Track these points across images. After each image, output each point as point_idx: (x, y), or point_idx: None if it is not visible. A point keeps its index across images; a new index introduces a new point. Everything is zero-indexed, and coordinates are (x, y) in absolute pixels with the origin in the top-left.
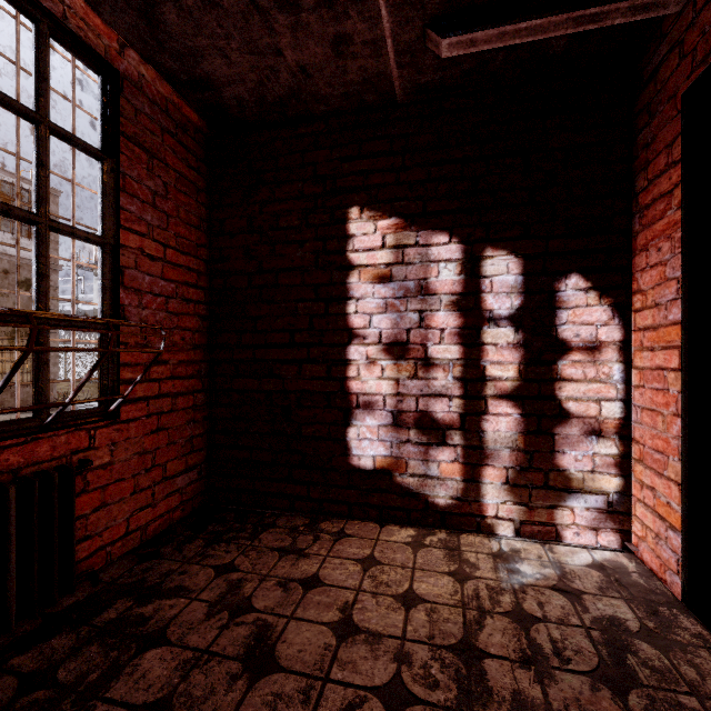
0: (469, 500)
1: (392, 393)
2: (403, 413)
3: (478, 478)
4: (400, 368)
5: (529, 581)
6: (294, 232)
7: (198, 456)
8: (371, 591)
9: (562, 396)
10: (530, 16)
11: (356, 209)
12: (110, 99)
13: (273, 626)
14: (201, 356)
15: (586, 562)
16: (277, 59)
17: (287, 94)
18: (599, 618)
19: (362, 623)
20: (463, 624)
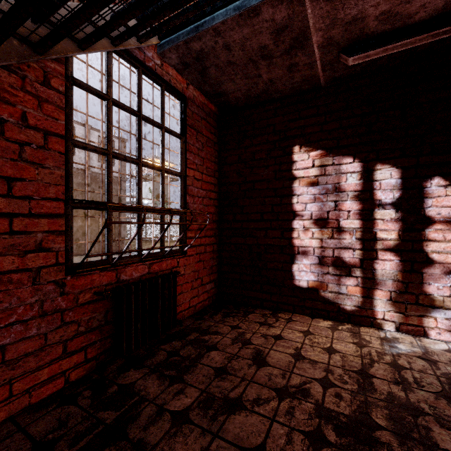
0: (365, 308)
1: (318, 246)
2: (325, 258)
3: (371, 296)
4: (323, 232)
5: (403, 352)
6: (263, 161)
7: (214, 275)
8: (309, 344)
9: (428, 250)
10: (403, 38)
11: (297, 147)
12: (183, 110)
13: (263, 351)
14: (215, 226)
15: (443, 348)
16: (258, 79)
17: (261, 92)
18: (446, 373)
19: (306, 356)
20: (361, 364)
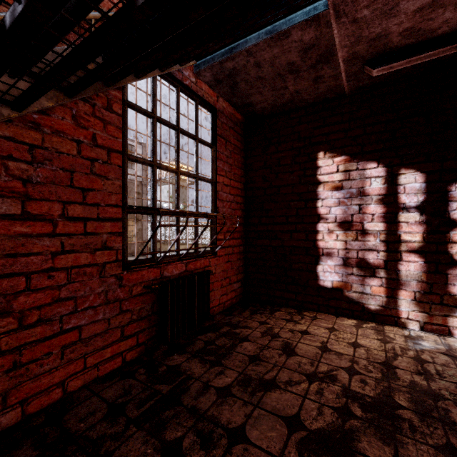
0: (390, 308)
1: (343, 248)
2: (349, 259)
3: (395, 296)
4: (347, 235)
5: (426, 348)
6: (288, 167)
7: (241, 275)
8: (335, 339)
9: (453, 252)
10: (426, 50)
11: (321, 153)
12: (214, 121)
13: (291, 343)
14: (242, 228)
15: None
16: (284, 90)
17: (286, 102)
18: None
19: (332, 349)
20: (385, 357)
